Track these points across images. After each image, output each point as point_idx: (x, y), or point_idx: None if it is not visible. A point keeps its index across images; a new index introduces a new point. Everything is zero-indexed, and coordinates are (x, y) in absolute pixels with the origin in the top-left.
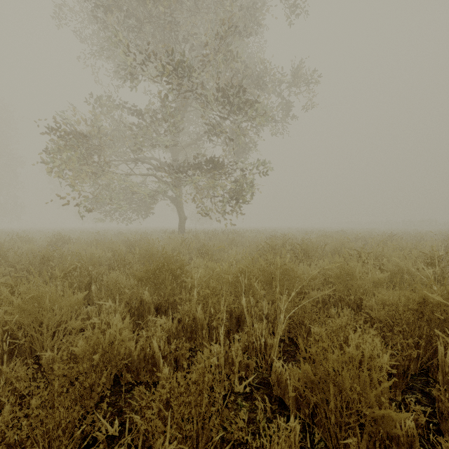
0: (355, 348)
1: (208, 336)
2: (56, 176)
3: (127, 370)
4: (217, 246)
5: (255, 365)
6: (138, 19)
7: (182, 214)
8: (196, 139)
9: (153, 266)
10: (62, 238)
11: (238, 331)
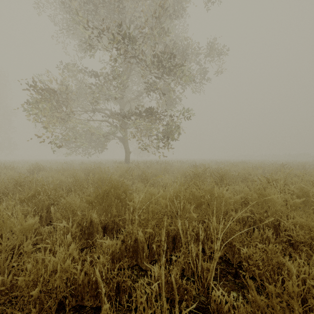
0: (296, 280)
1: (148, 256)
2: (34, 121)
3: (71, 295)
4: (153, 173)
5: (195, 293)
6: (94, 4)
7: (128, 149)
8: (138, 95)
9: (102, 191)
10: (37, 167)
11: (174, 249)
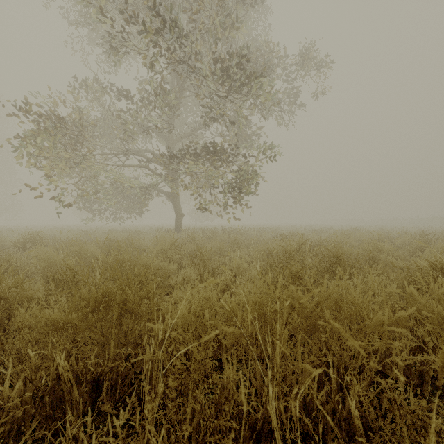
0: None
1: None
2: (27, 165)
3: None
4: (217, 248)
5: None
6: None
7: (179, 210)
8: (194, 129)
9: (93, 298)
10: (31, 238)
11: None
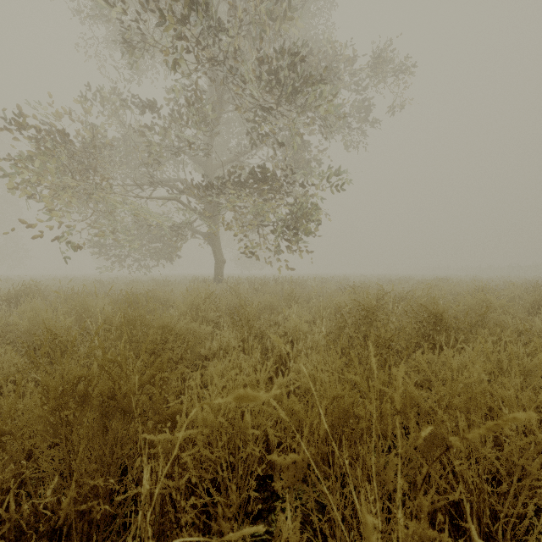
0: None
1: None
2: (22, 195)
3: None
4: (267, 303)
5: None
6: None
7: (220, 255)
8: (239, 152)
9: (55, 389)
10: (25, 290)
11: None
